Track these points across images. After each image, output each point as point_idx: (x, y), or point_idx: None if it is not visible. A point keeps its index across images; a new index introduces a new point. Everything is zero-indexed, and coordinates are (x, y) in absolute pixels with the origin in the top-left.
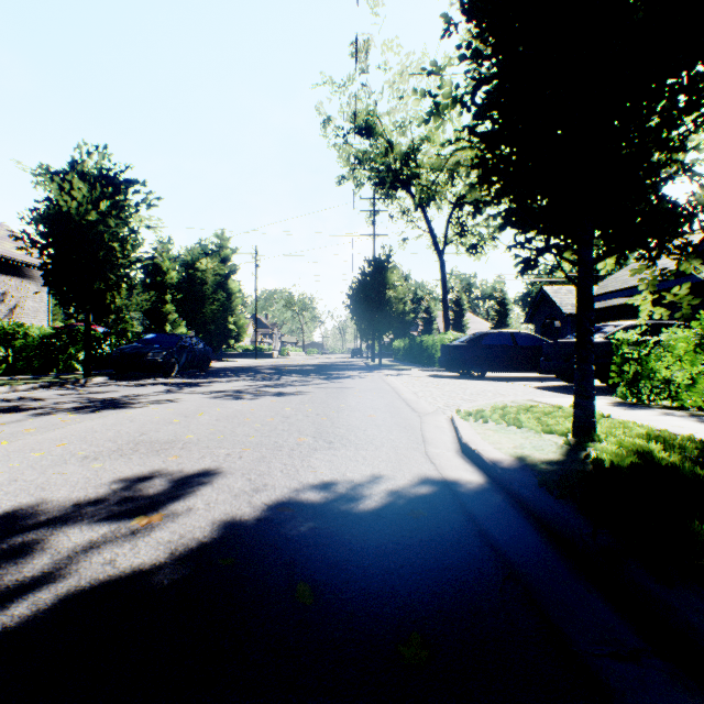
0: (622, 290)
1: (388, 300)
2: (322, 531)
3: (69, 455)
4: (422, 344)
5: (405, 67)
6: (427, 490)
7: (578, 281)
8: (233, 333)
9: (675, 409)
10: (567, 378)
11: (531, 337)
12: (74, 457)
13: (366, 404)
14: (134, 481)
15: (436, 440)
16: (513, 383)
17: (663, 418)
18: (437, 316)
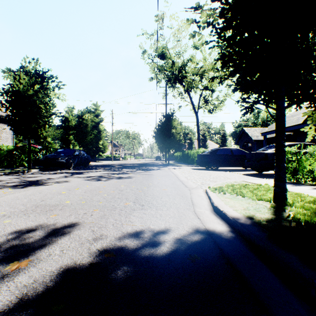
0: None
1: (172, 134)
2: (132, 275)
3: None
4: (188, 154)
5: (180, 26)
6: (198, 238)
7: (276, 118)
8: (101, 149)
9: None
10: (257, 170)
11: (240, 150)
12: None
13: (162, 183)
14: (24, 232)
15: (199, 204)
16: (232, 172)
17: (315, 191)
18: (194, 141)
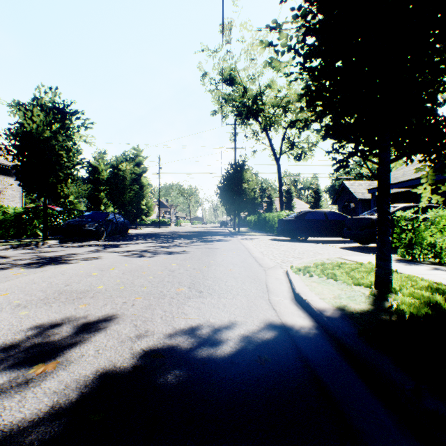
0: (395, 184)
1: (244, 190)
2: (185, 380)
3: (6, 304)
4: (266, 218)
5: (255, 40)
6: (270, 335)
7: (378, 175)
8: (144, 211)
9: (440, 265)
10: (361, 242)
11: (337, 214)
12: (9, 305)
13: (228, 260)
14: (47, 327)
15: (276, 290)
16: (325, 244)
17: (434, 272)
18: (275, 200)
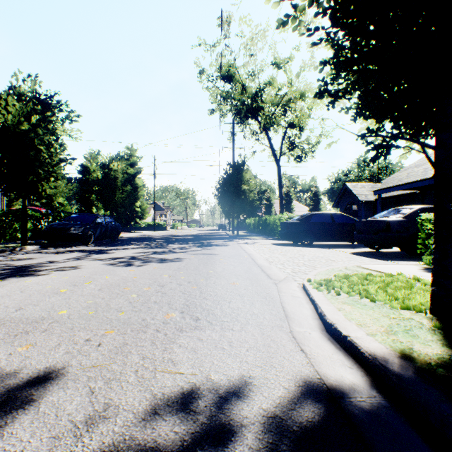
0: (404, 185)
1: (243, 191)
2: None
3: None
4: (266, 221)
5: (254, 34)
6: (312, 412)
7: (437, 163)
8: (139, 214)
9: None
10: (372, 246)
11: (344, 216)
12: None
13: (230, 270)
14: None
15: (297, 315)
16: (334, 249)
17: None
18: (274, 202)
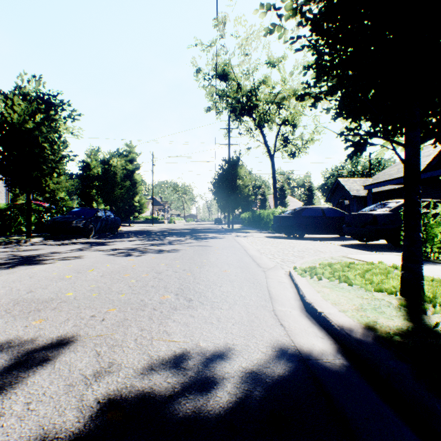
0: (393, 180)
1: (238, 186)
2: None
3: None
4: (260, 215)
5: (249, 34)
6: (283, 369)
7: (406, 159)
8: (137, 208)
9: None
10: (361, 239)
11: (335, 210)
12: None
13: (223, 260)
14: None
15: (281, 297)
16: (324, 242)
17: None
18: (269, 197)
